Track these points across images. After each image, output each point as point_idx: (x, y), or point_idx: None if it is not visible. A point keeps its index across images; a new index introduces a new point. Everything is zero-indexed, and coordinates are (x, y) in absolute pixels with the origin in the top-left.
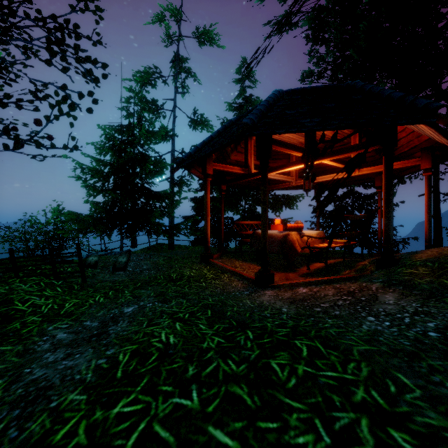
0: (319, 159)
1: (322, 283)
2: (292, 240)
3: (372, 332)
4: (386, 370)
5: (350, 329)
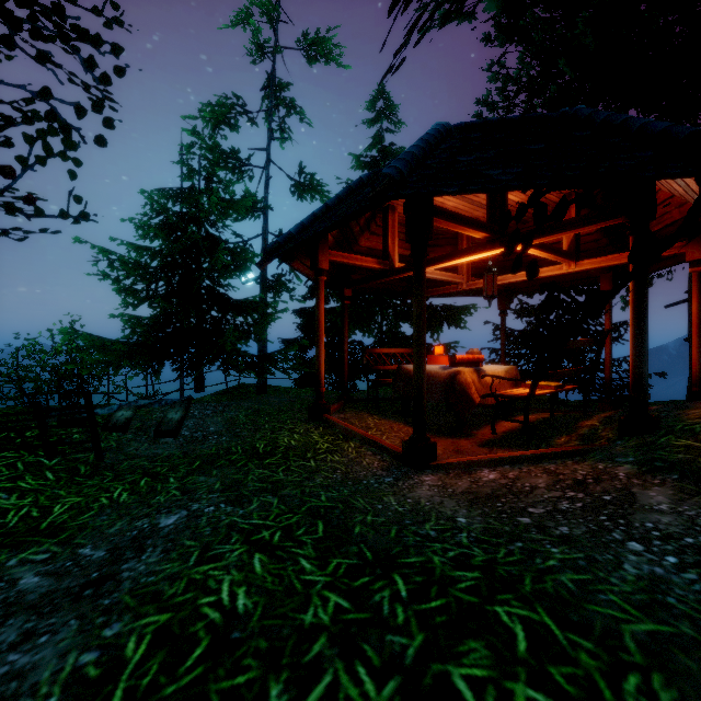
0: None
1: (522, 461)
2: (466, 382)
3: (649, 583)
4: None
5: (601, 574)
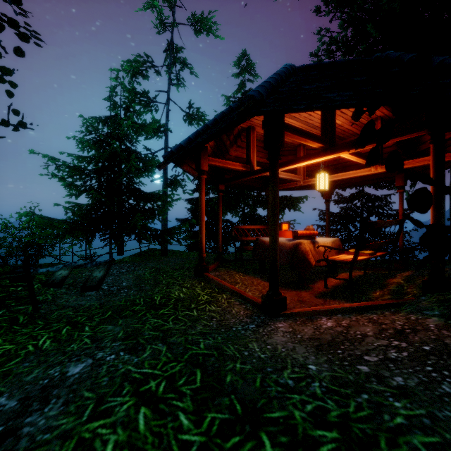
0: (340, 151)
1: (351, 311)
2: (305, 250)
3: None
4: None
5: (447, 435)
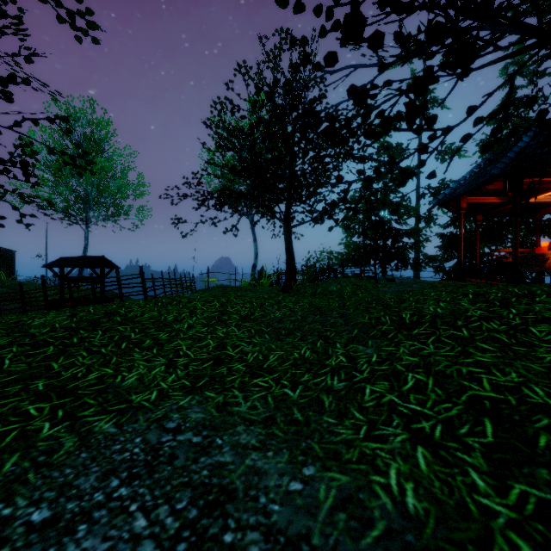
0: None
1: None
2: None
3: None
4: None
5: None
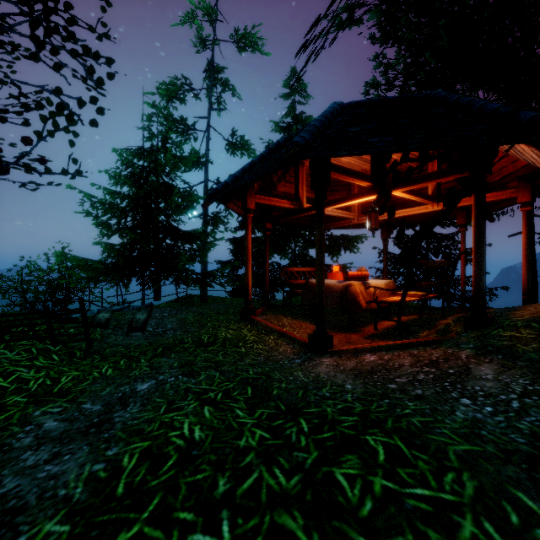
0: None
1: (394, 348)
2: (355, 292)
3: (471, 423)
4: (500, 486)
5: (440, 417)
